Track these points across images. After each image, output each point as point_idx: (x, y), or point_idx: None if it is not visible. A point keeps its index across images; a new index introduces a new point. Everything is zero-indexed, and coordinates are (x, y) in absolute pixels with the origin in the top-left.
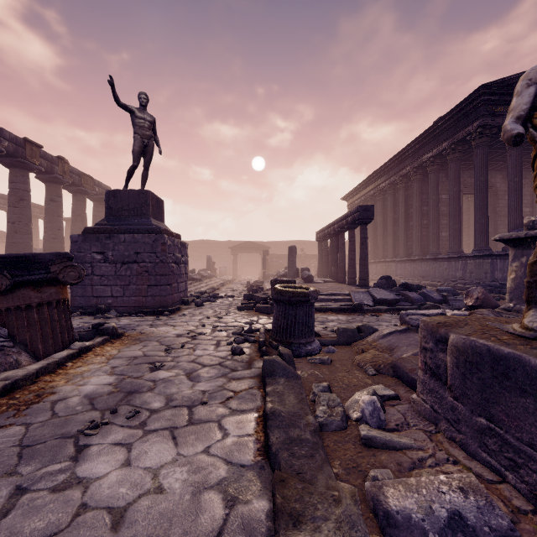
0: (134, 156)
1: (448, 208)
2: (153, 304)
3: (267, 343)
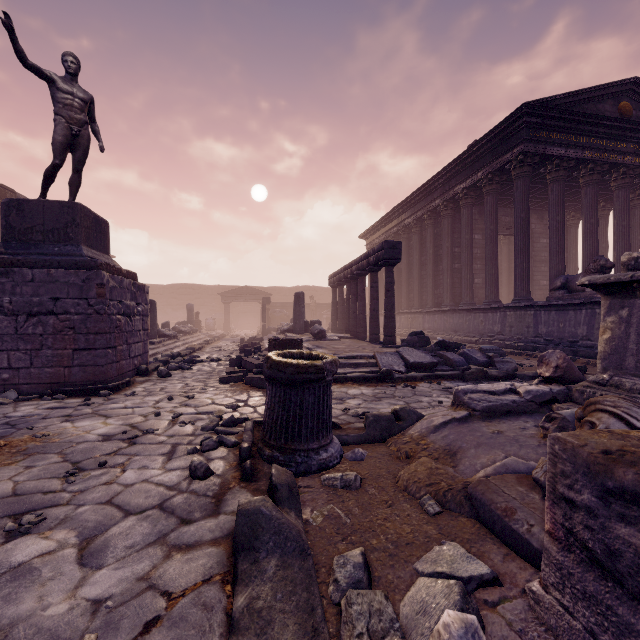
0: (55, 149)
1: (481, 250)
2: (83, 379)
3: (254, 450)
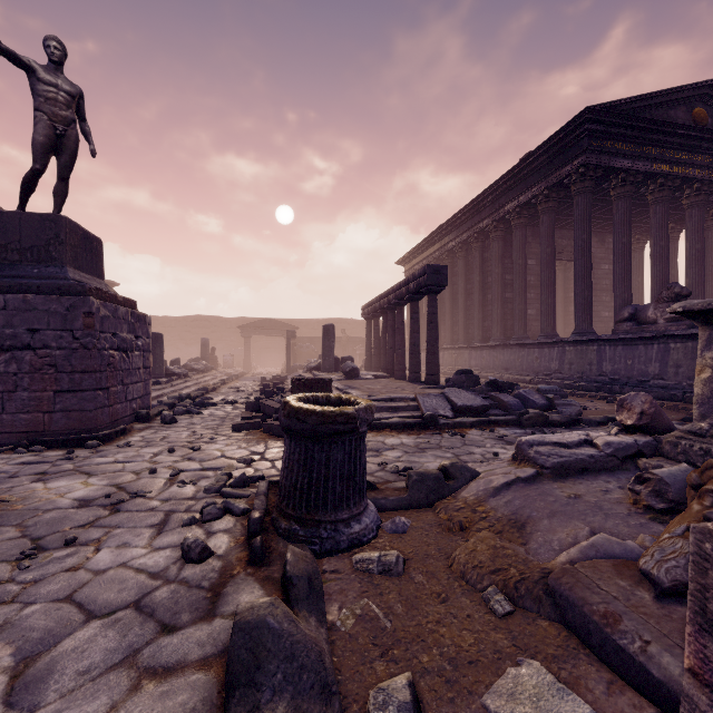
0: (35, 152)
1: (535, 278)
2: (67, 427)
3: (267, 521)
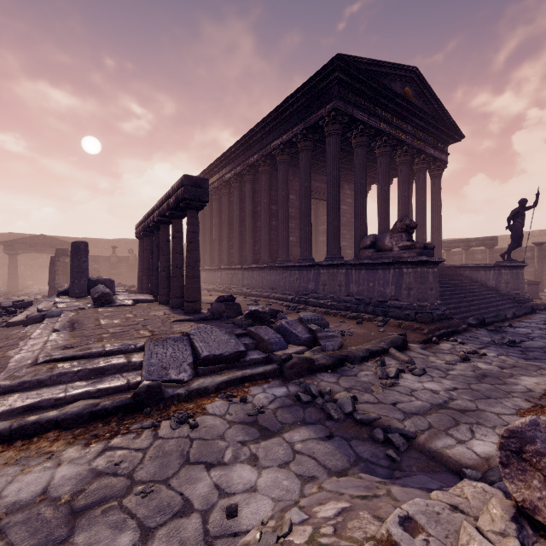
0: None
1: (295, 210)
2: None
3: None
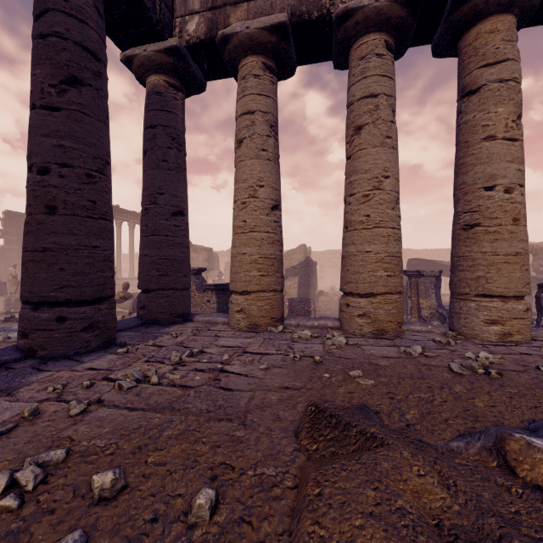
0: None
1: None
2: None
3: None
